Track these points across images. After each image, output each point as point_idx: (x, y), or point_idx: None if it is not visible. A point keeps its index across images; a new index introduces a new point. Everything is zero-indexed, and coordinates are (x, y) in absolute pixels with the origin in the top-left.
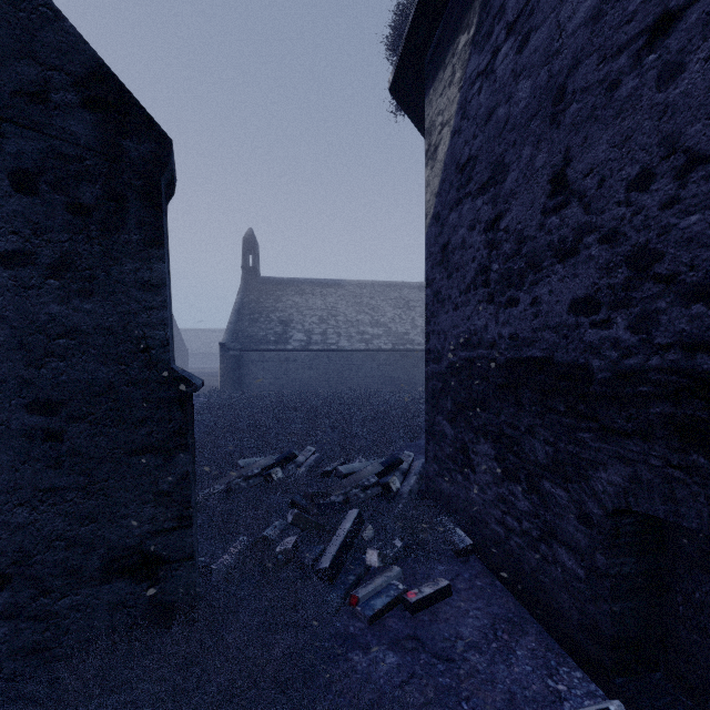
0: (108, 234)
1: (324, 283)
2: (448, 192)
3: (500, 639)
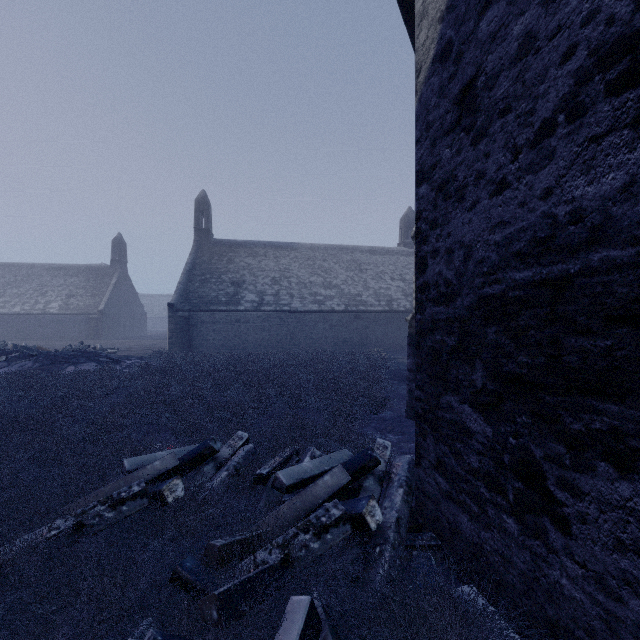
0: None
1: (277, 246)
2: None
3: None
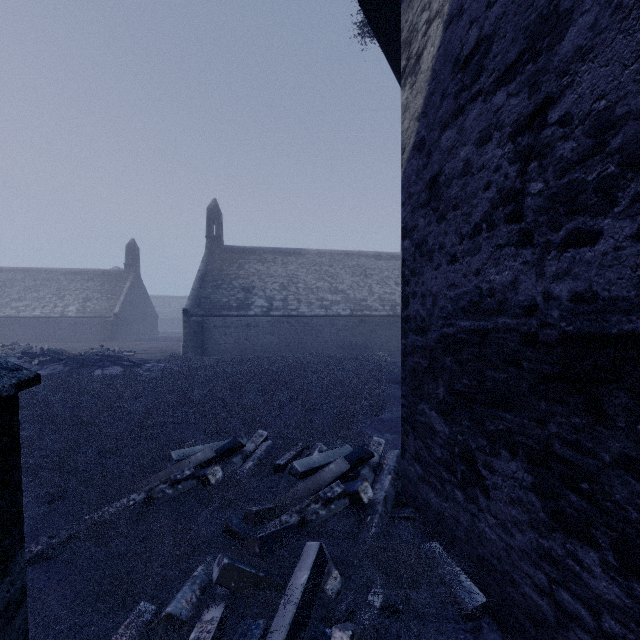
0: None
1: (285, 252)
2: (439, 105)
3: None
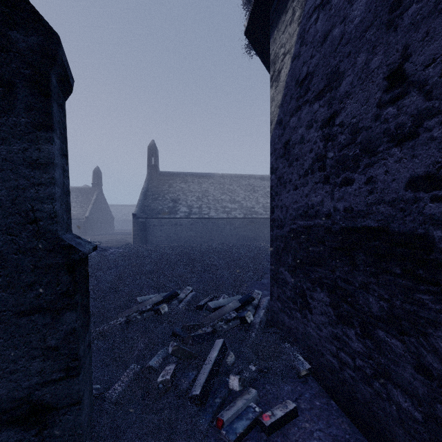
0: None
1: (200, 175)
2: (289, 103)
3: None
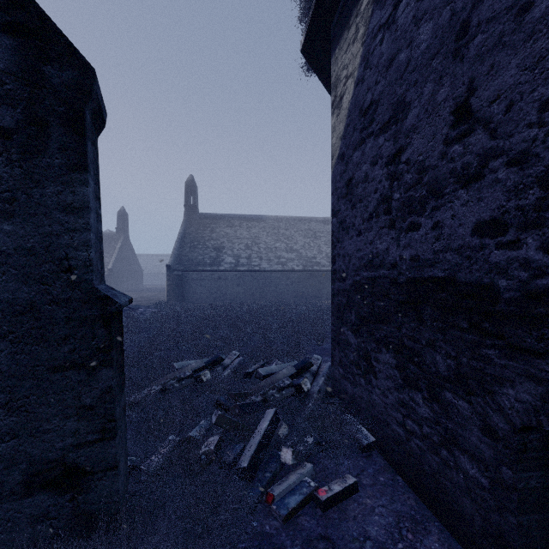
0: (29, 157)
1: (249, 218)
2: (352, 134)
3: (405, 539)
